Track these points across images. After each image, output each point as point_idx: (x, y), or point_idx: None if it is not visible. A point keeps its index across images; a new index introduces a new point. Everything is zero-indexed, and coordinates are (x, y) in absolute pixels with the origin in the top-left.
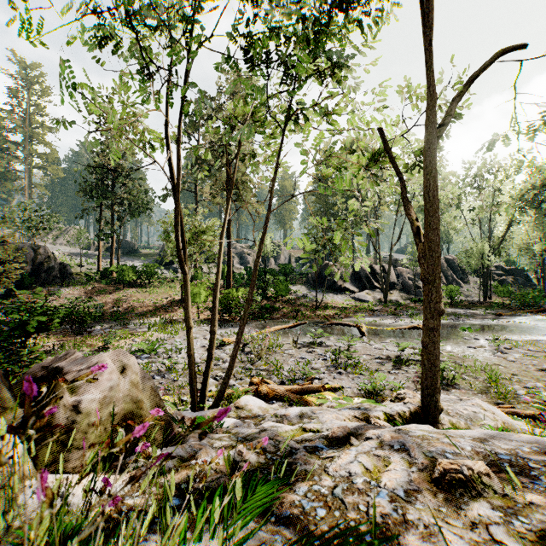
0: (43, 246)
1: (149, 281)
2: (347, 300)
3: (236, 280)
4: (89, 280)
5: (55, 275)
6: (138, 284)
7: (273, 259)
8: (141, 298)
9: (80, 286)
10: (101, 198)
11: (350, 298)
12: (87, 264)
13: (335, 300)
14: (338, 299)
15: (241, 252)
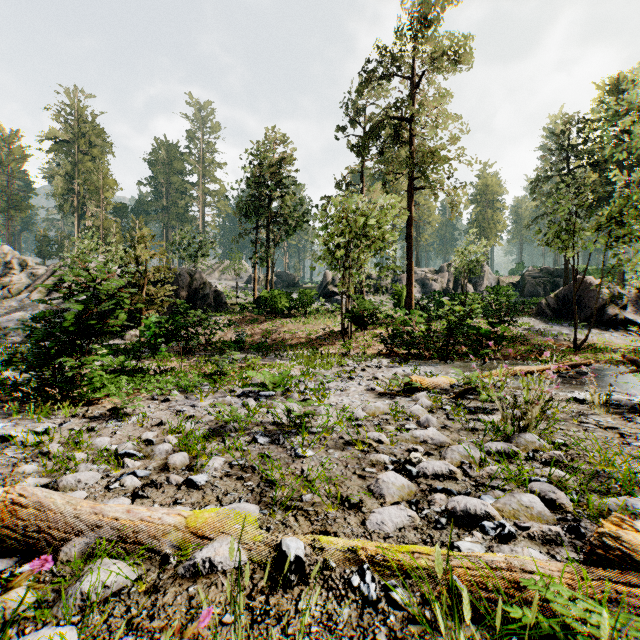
0: (199, 272)
1: (305, 311)
2: (634, 341)
3: (420, 306)
4: (242, 309)
5: (210, 303)
6: (293, 315)
7: (471, 286)
8: (293, 328)
9: (232, 315)
10: (256, 216)
11: (638, 337)
12: (245, 295)
13: (607, 340)
14: (612, 337)
15: (422, 277)
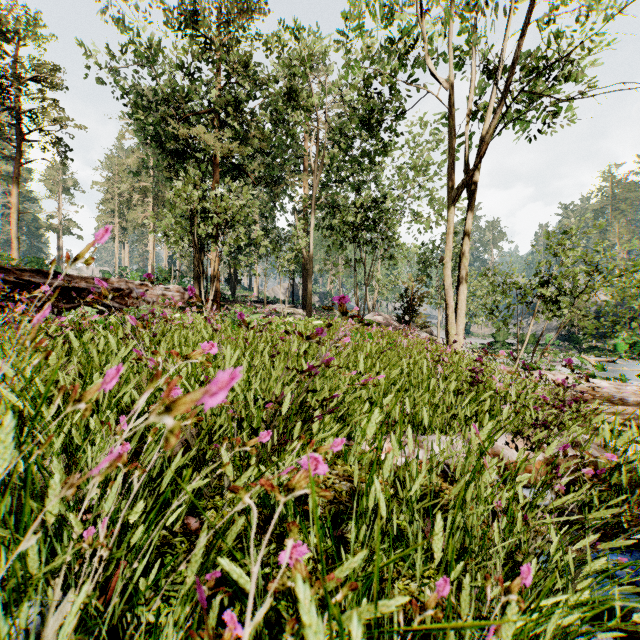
0: None
1: None
2: None
3: None
4: None
5: None
6: None
7: None
8: None
9: None
10: None
11: None
12: None
13: None
14: None
15: None
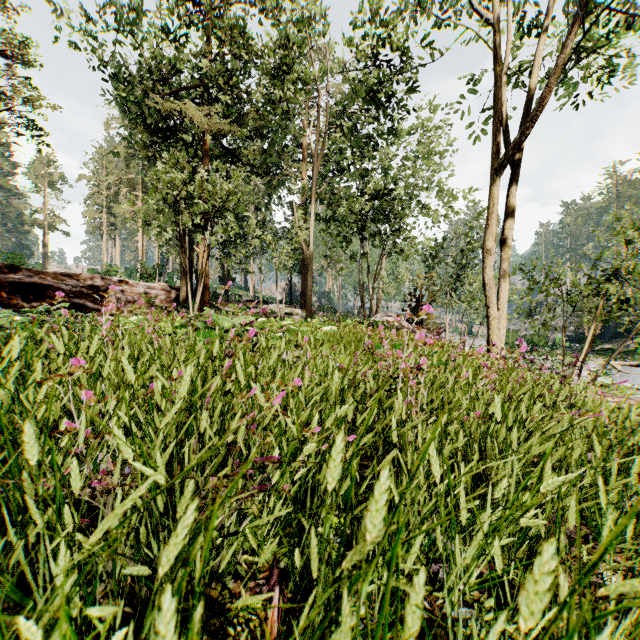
0: None
1: None
2: None
3: None
4: None
5: None
6: None
7: None
8: None
9: None
10: None
11: None
12: None
13: None
14: None
15: None
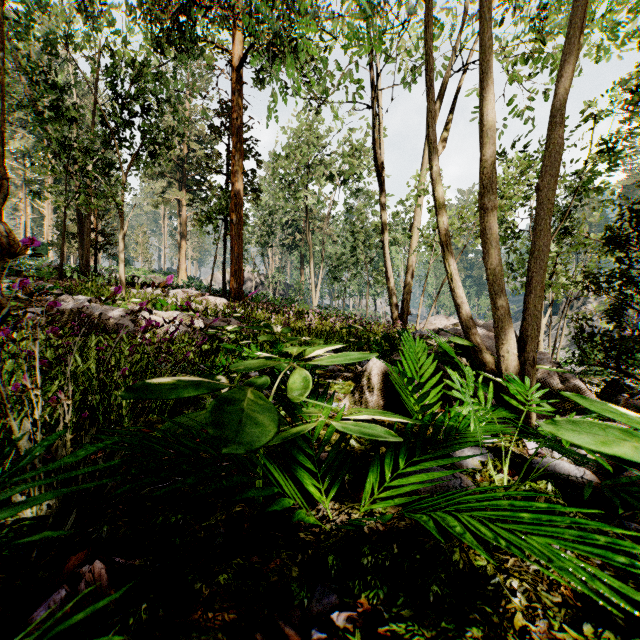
0: None
1: None
2: None
3: None
4: None
5: None
6: None
7: None
8: None
9: None
10: None
11: None
12: None
13: None
14: None
15: None
